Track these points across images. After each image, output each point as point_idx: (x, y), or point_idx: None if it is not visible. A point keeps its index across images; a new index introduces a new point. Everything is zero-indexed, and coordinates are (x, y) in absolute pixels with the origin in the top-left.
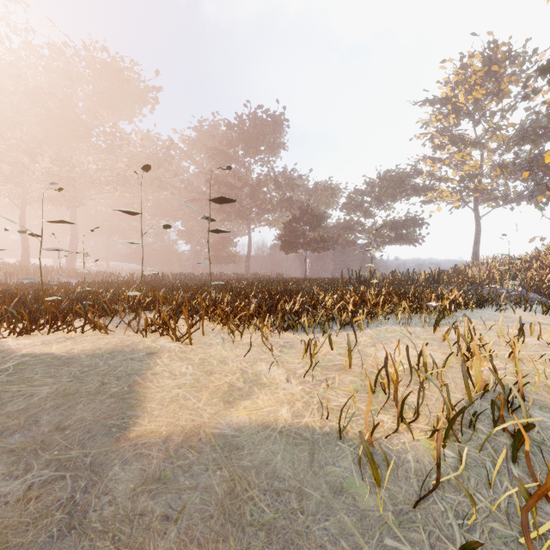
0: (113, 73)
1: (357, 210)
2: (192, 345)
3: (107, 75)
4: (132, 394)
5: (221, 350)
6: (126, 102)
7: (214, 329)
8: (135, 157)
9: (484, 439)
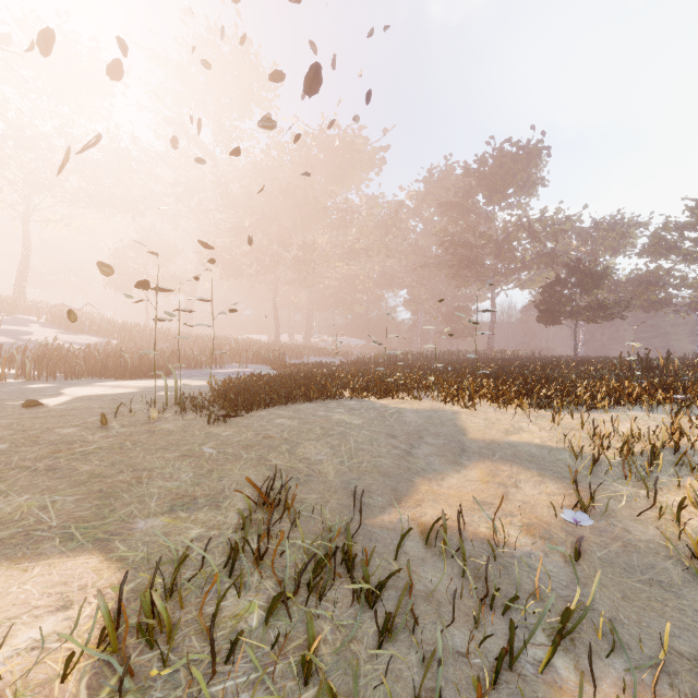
0: (344, 146)
1: (669, 255)
2: (475, 411)
3: (339, 150)
4: (459, 427)
5: (495, 415)
6: (355, 172)
7: (485, 404)
8: (363, 228)
9: (646, 460)
